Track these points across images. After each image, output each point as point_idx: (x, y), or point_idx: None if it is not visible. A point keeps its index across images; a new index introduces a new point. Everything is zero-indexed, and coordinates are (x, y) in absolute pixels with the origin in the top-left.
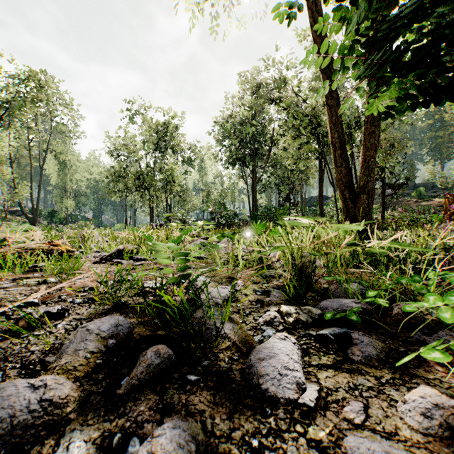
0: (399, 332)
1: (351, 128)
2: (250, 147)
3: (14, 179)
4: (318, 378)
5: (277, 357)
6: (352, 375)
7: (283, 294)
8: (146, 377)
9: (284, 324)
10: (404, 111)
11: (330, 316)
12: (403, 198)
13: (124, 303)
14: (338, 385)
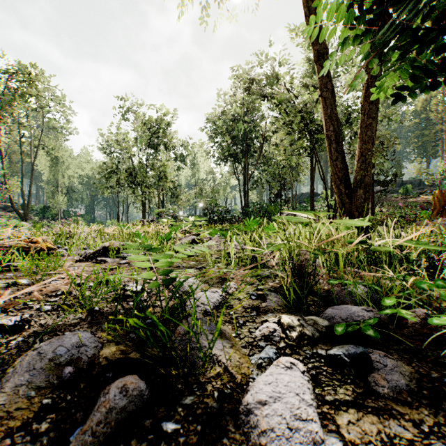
0: (424, 349)
1: (342, 125)
2: (242, 144)
3: (5, 175)
4: (338, 424)
5: (284, 399)
6: (382, 418)
7: (281, 299)
8: (105, 429)
9: (286, 340)
10: (423, 88)
11: (342, 330)
12: (390, 195)
13: (99, 311)
14: (367, 437)
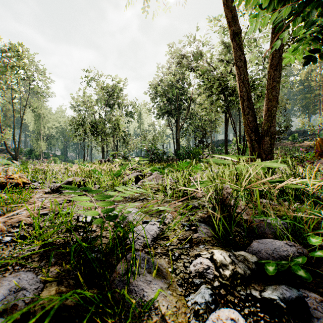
0: None
1: None
2: (175, 104)
3: (1, 126)
4: None
5: None
6: None
7: (210, 230)
8: None
9: (220, 279)
10: None
11: (274, 270)
12: (282, 141)
13: (51, 242)
14: None
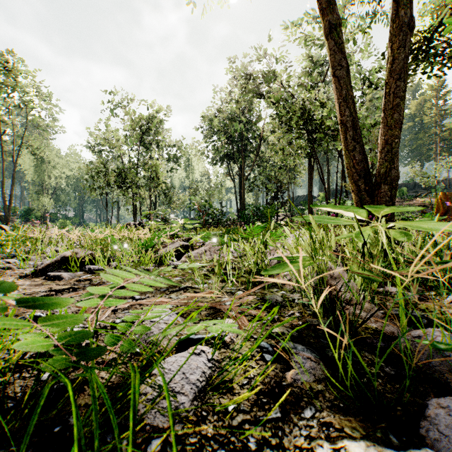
0: None
1: None
2: (238, 145)
3: None
4: None
5: None
6: None
7: (318, 362)
8: None
9: None
10: None
11: None
12: None
13: None
14: None
